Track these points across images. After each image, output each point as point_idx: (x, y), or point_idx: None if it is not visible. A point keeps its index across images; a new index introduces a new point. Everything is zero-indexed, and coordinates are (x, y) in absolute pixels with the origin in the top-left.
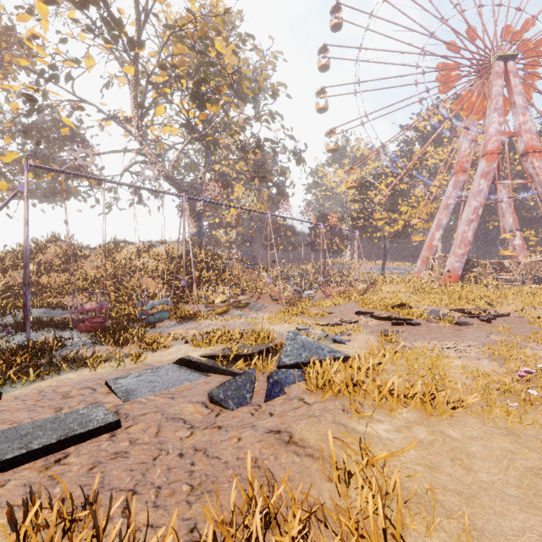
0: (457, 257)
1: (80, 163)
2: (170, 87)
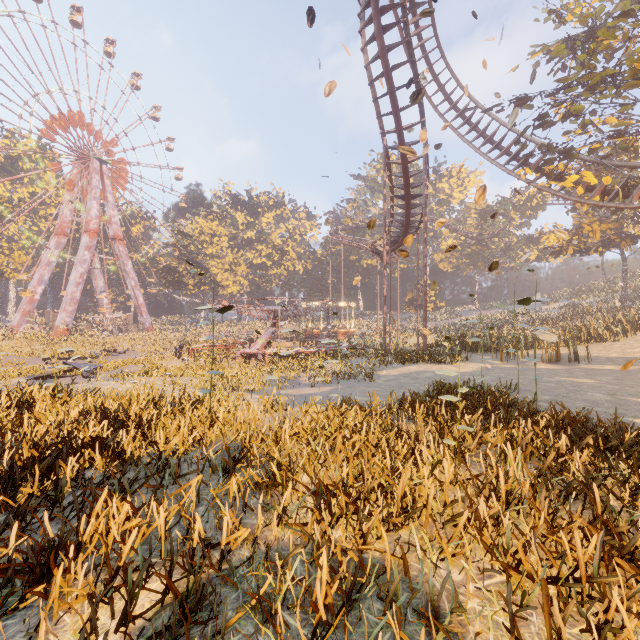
0: (69, 313)
1: None
2: None
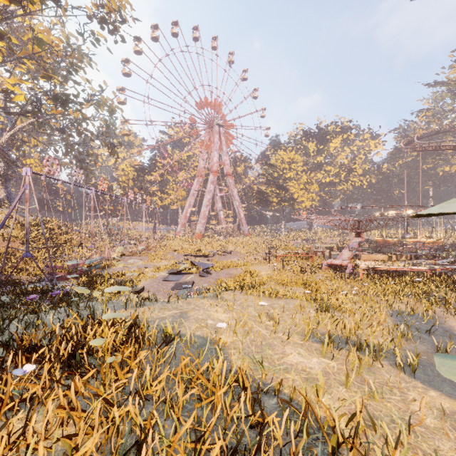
0: (202, 224)
1: (51, 169)
2: (5, 64)
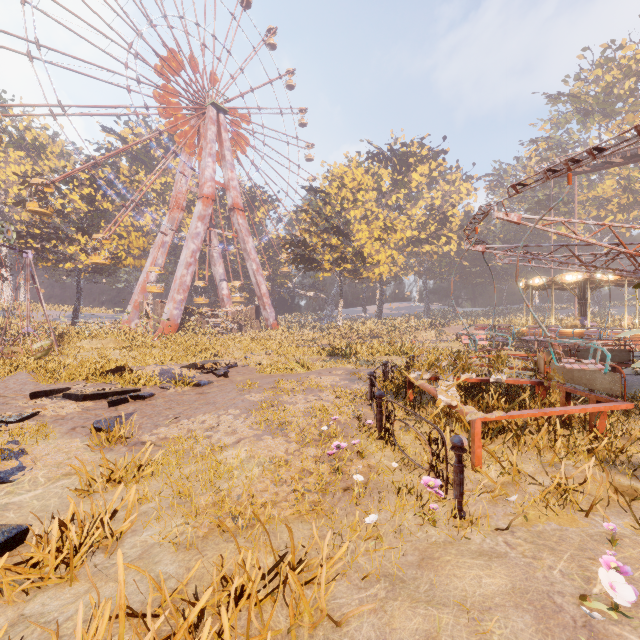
0: (177, 303)
1: None
2: None
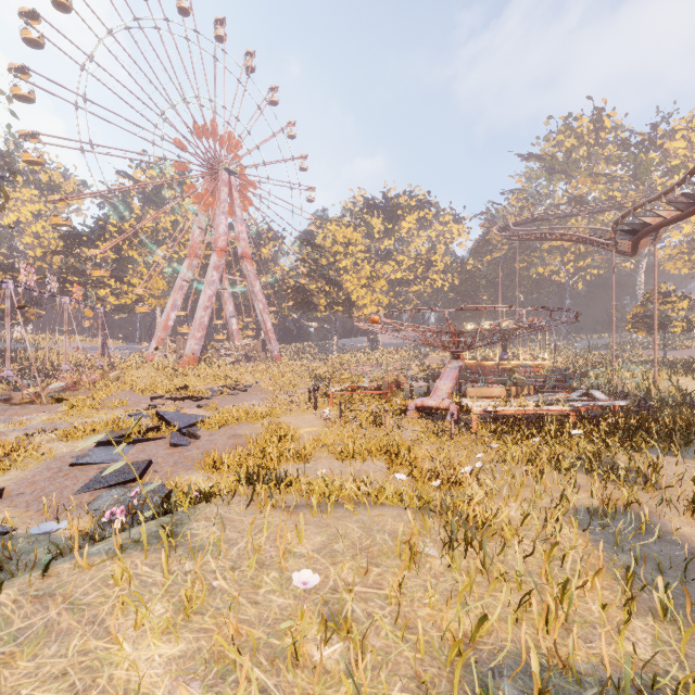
0: (197, 340)
1: None
2: None
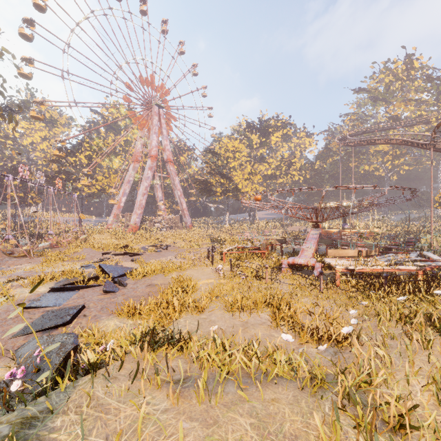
0: (138, 215)
1: None
2: None
